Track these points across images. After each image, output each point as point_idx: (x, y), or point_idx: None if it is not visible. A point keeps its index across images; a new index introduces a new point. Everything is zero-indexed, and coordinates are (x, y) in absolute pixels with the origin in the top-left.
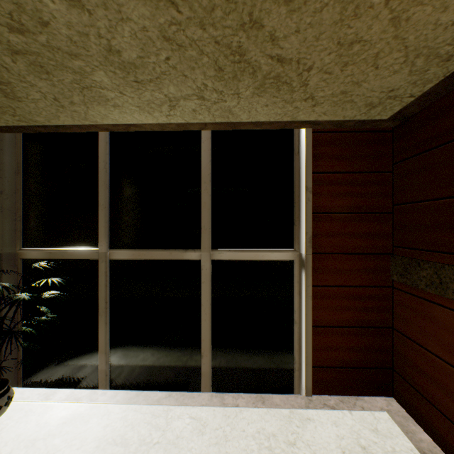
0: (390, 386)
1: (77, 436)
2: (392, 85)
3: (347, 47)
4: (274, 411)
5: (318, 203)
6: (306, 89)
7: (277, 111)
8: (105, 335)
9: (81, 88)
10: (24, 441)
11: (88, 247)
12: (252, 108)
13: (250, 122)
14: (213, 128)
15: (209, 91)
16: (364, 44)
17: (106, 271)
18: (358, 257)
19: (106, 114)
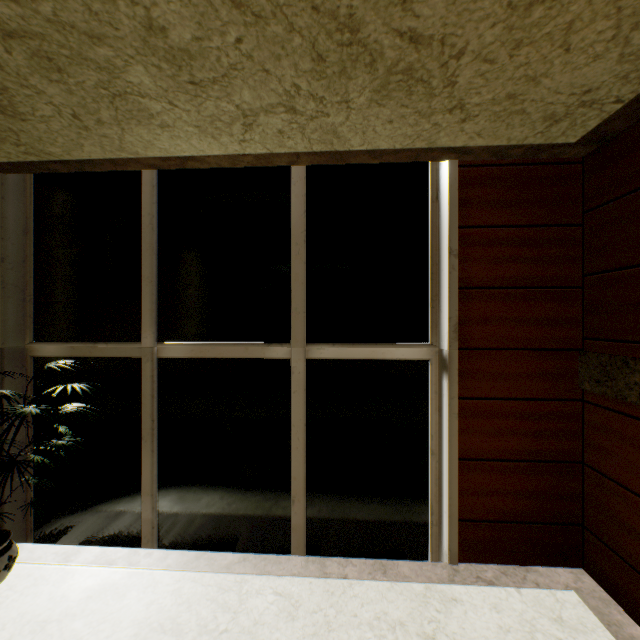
0: (579, 552)
1: (107, 618)
2: (589, 81)
3: (522, 13)
4: (402, 586)
5: (467, 273)
6: (453, 92)
7: (406, 131)
8: (151, 468)
9: (112, 96)
10: (30, 623)
11: (127, 339)
12: (368, 126)
13: (364, 151)
14: (310, 161)
15: (303, 97)
16: (552, 5)
17: (152, 375)
18: (529, 355)
19: (151, 140)
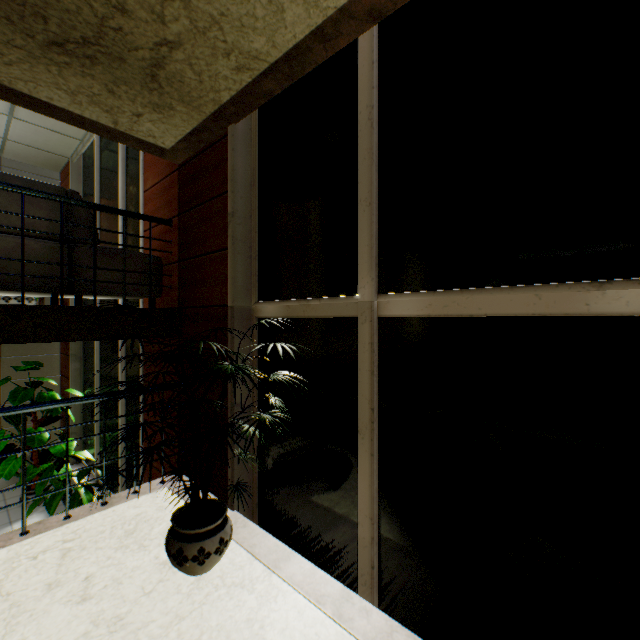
0: None
1: None
2: None
3: None
4: None
5: None
6: None
7: None
8: (369, 478)
9: None
10: None
11: (340, 293)
12: None
13: None
14: None
15: None
16: None
17: (370, 341)
18: None
19: None
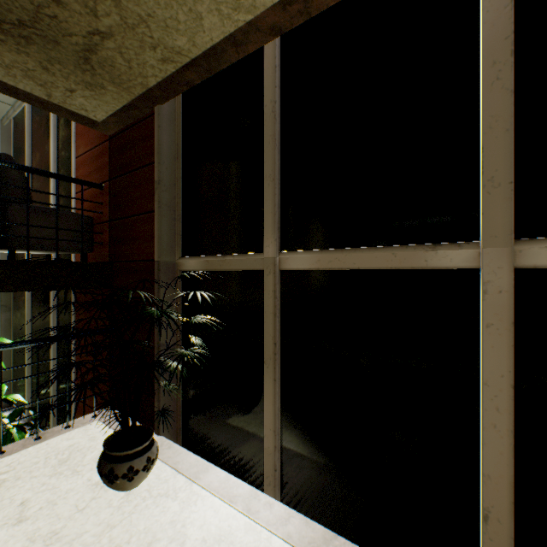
0: None
1: None
2: None
3: None
4: None
5: None
6: None
7: None
8: (272, 399)
9: None
10: None
11: (250, 251)
12: None
13: None
14: None
15: None
16: None
17: (273, 289)
18: None
19: None
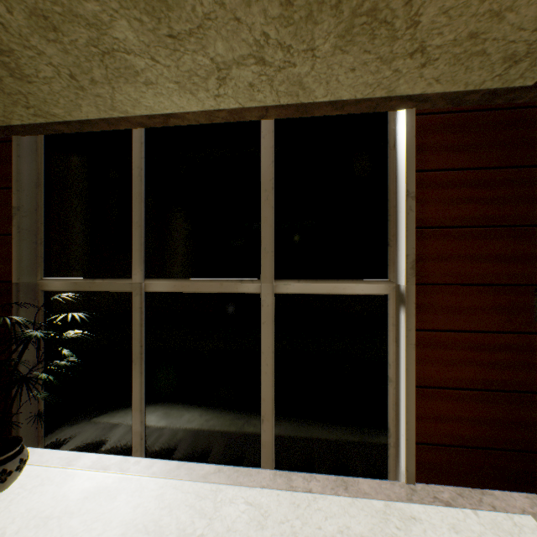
0: (534, 479)
1: (100, 517)
2: None
3: None
4: (362, 502)
5: (424, 213)
6: (415, 33)
7: (368, 80)
8: (140, 387)
9: (101, 54)
10: (35, 518)
11: (119, 276)
12: (331, 75)
13: (327, 102)
14: (277, 115)
15: (272, 47)
16: None
17: (140, 306)
18: (484, 290)
19: (138, 98)
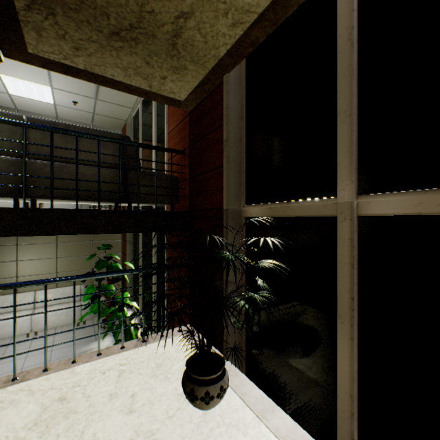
0: None
1: None
2: None
3: None
4: None
5: None
6: None
7: None
8: (348, 359)
9: None
10: None
11: (317, 196)
12: None
13: None
14: None
15: None
16: None
17: (350, 237)
18: None
19: None
